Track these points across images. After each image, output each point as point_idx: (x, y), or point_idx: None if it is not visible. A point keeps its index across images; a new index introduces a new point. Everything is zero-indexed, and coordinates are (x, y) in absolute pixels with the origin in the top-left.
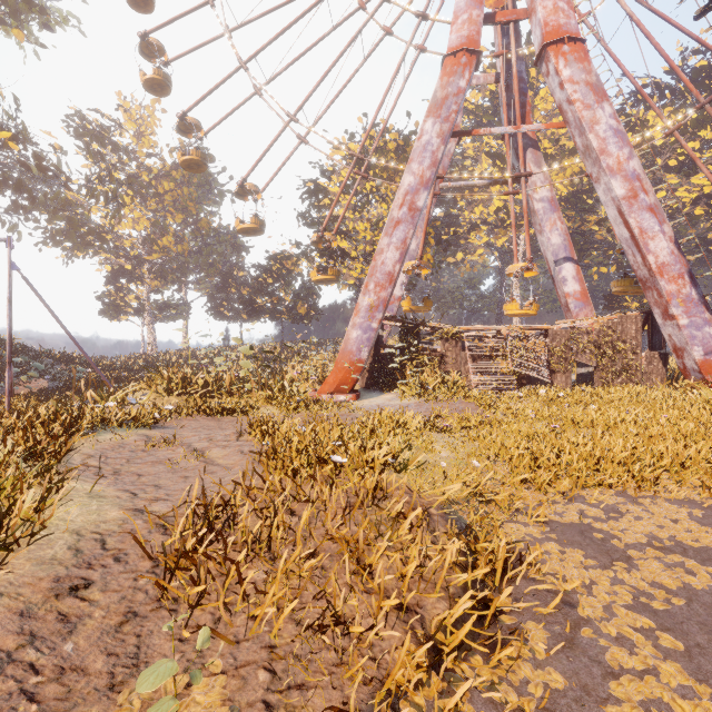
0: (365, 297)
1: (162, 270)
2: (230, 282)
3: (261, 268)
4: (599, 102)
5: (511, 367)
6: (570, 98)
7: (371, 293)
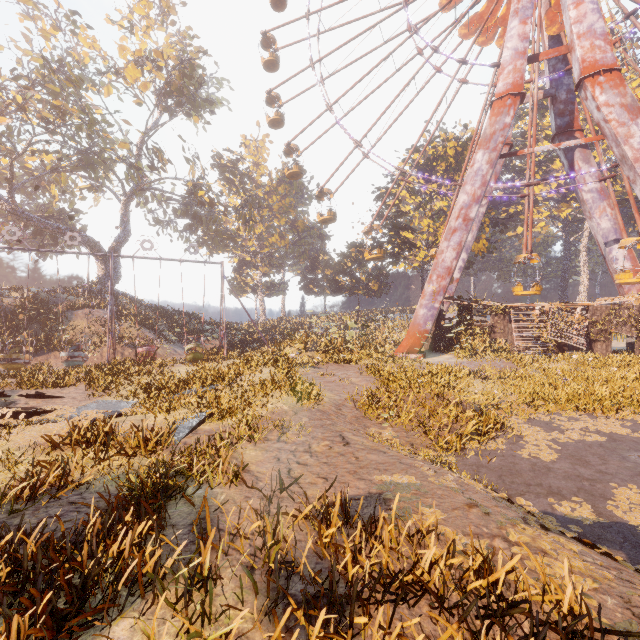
0: (429, 285)
1: (270, 259)
2: (317, 265)
3: (343, 255)
4: (633, 120)
5: (549, 337)
6: (605, 118)
7: (433, 282)
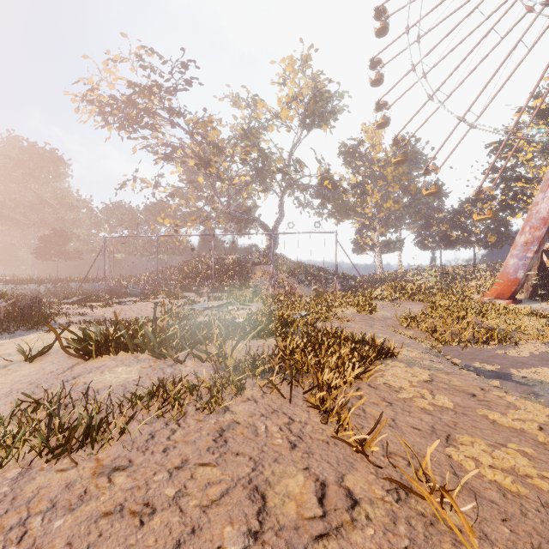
0: (521, 237)
1: (386, 221)
2: (431, 222)
3: (455, 211)
4: None
5: None
6: None
7: (525, 233)
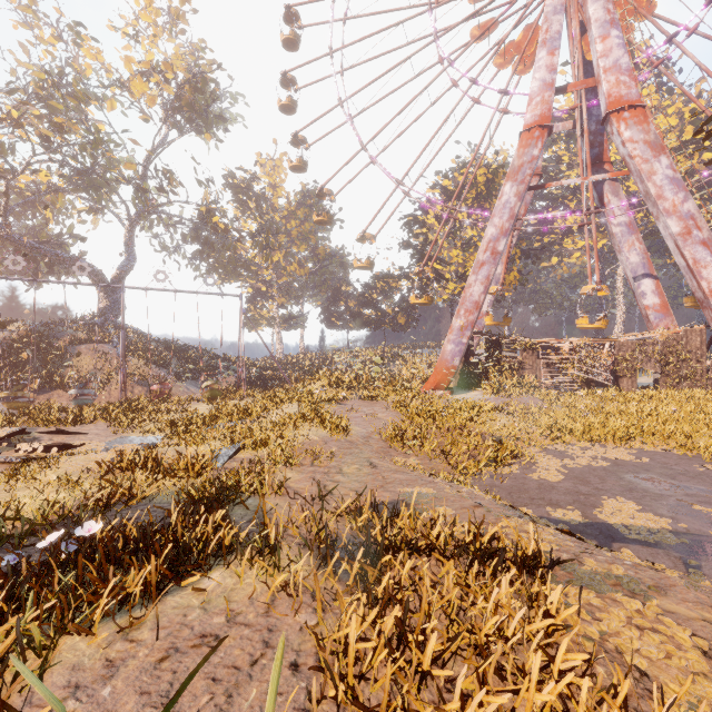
0: (457, 320)
1: (287, 289)
2: (340, 296)
3: (368, 286)
4: (656, 157)
5: (576, 373)
6: (630, 154)
7: (461, 317)
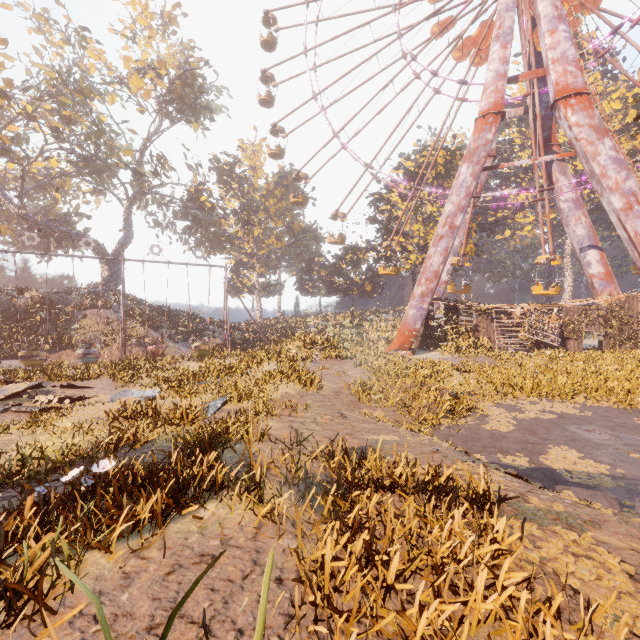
0: (418, 288)
1: (266, 261)
2: (313, 266)
3: (338, 257)
4: (600, 139)
5: (526, 335)
6: (576, 137)
7: (422, 285)
